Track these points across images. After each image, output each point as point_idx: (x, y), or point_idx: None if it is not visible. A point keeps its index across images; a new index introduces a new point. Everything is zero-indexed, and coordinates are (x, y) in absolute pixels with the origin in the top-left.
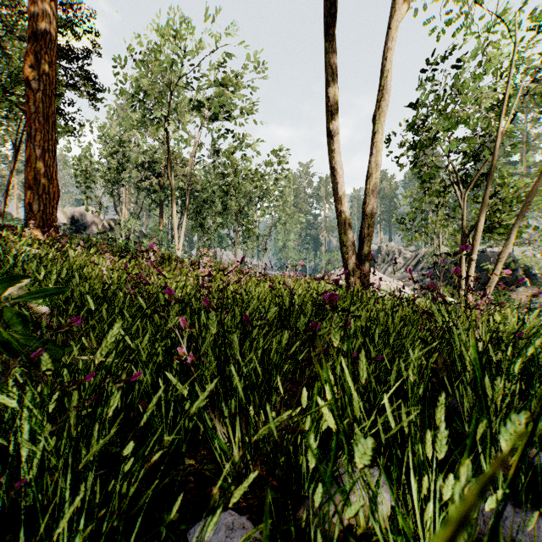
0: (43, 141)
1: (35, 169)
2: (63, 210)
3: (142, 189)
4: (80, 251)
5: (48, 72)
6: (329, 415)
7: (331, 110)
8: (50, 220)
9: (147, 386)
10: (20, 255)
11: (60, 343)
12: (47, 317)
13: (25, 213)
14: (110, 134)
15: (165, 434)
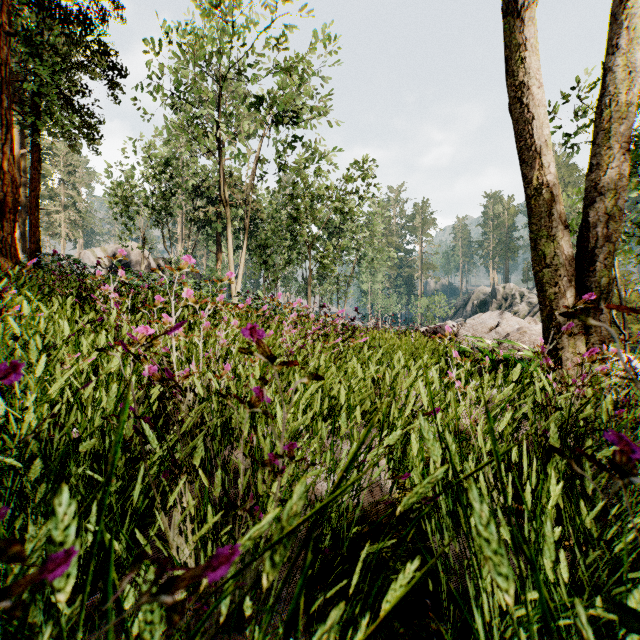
0: None
1: None
2: (104, 247)
3: (197, 221)
4: None
5: None
6: None
7: None
8: None
9: None
10: None
11: None
12: None
13: None
14: (157, 153)
15: None
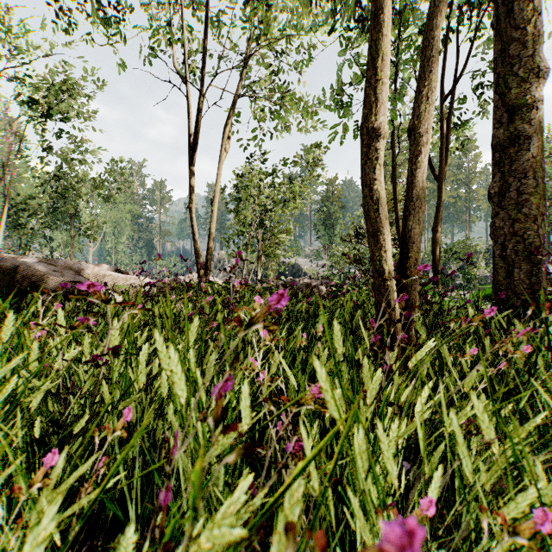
0: None
1: None
2: None
3: None
4: None
5: None
6: None
7: (192, 198)
8: None
9: None
10: None
11: None
12: None
13: None
14: None
15: None
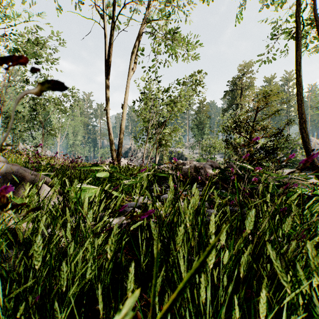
0: None
1: None
2: None
3: None
4: None
5: None
6: None
7: (107, 103)
8: None
9: None
10: None
11: None
12: None
13: None
14: None
15: None
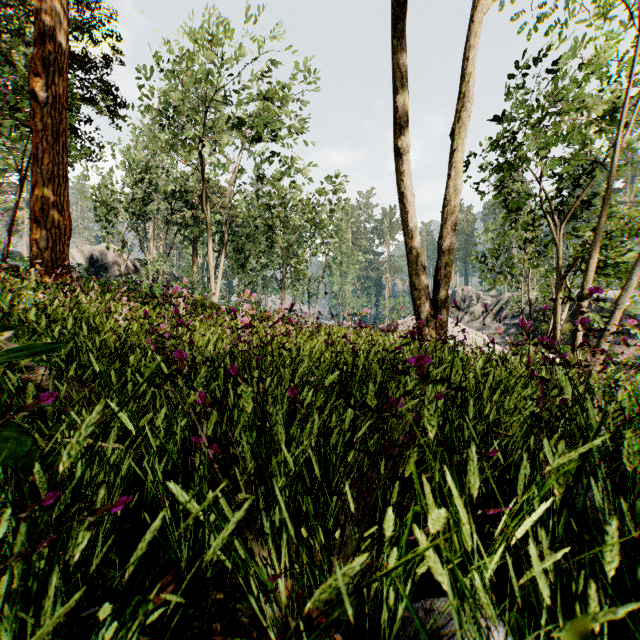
0: (52, 164)
1: (43, 198)
2: (81, 248)
3: (173, 223)
4: (94, 297)
5: (58, 82)
6: (432, 558)
7: (400, 123)
8: (60, 259)
9: (167, 472)
10: (21, 301)
11: (50, 417)
12: (45, 379)
13: (31, 251)
14: (135, 158)
15: (183, 550)
